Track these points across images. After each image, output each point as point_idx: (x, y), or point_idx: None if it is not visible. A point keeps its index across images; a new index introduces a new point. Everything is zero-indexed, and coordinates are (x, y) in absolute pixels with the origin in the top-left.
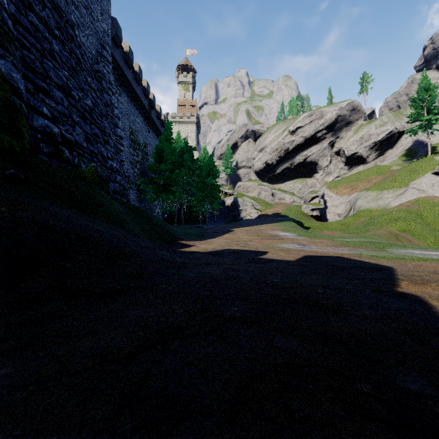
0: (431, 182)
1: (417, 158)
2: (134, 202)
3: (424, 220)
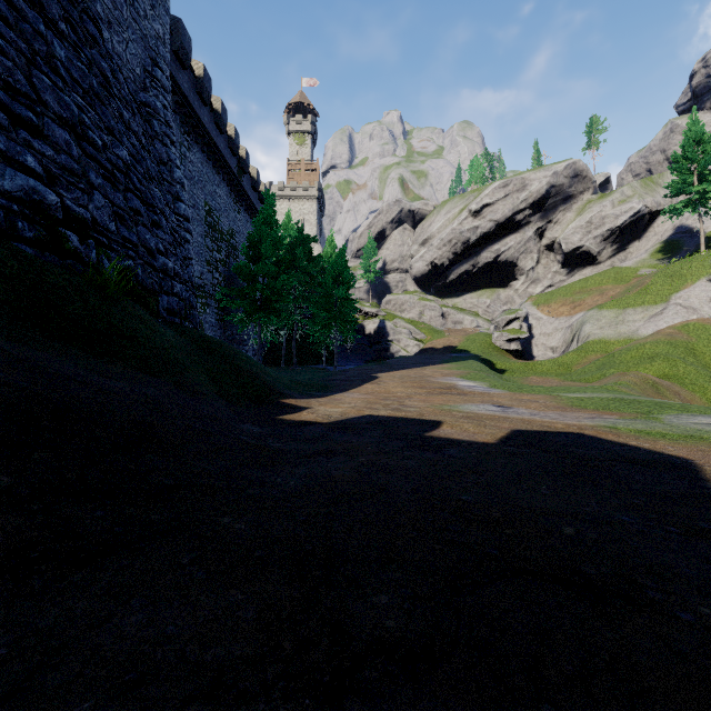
0: (706, 295)
1: (681, 255)
2: (214, 328)
3: (698, 359)
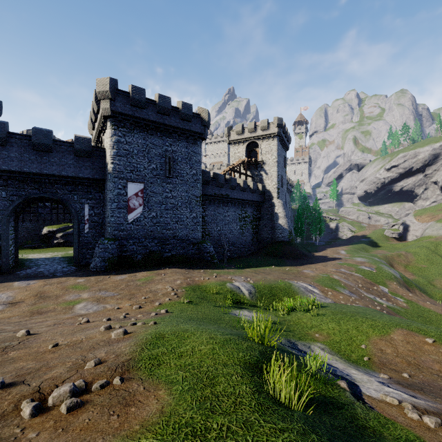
0: None
1: None
2: None
3: (437, 247)
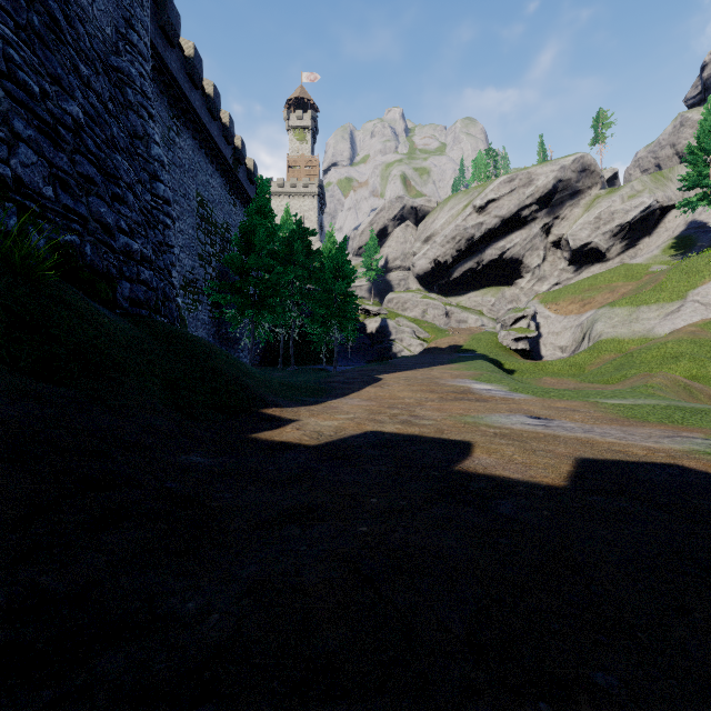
0: None
1: (695, 251)
2: (207, 327)
3: None
